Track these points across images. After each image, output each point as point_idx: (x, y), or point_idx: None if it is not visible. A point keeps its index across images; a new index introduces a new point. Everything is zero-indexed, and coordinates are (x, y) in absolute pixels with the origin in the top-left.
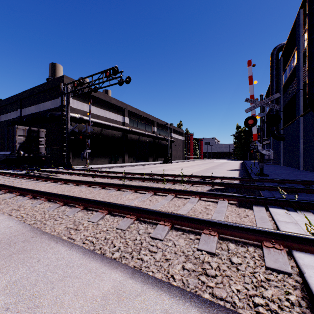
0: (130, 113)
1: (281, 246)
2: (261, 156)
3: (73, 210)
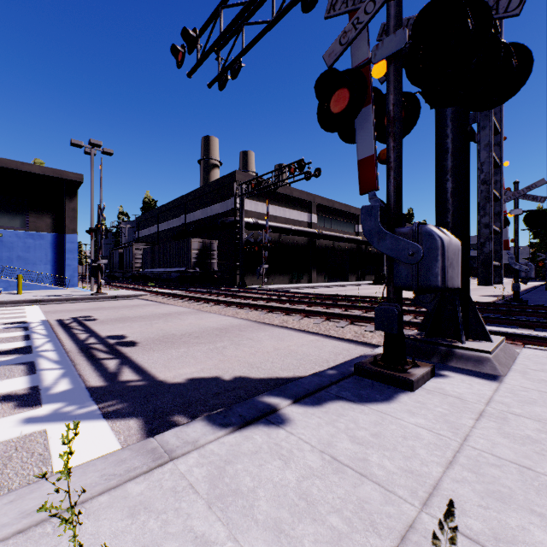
0: (319, 207)
1: (415, 328)
2: (515, 273)
3: (279, 315)
